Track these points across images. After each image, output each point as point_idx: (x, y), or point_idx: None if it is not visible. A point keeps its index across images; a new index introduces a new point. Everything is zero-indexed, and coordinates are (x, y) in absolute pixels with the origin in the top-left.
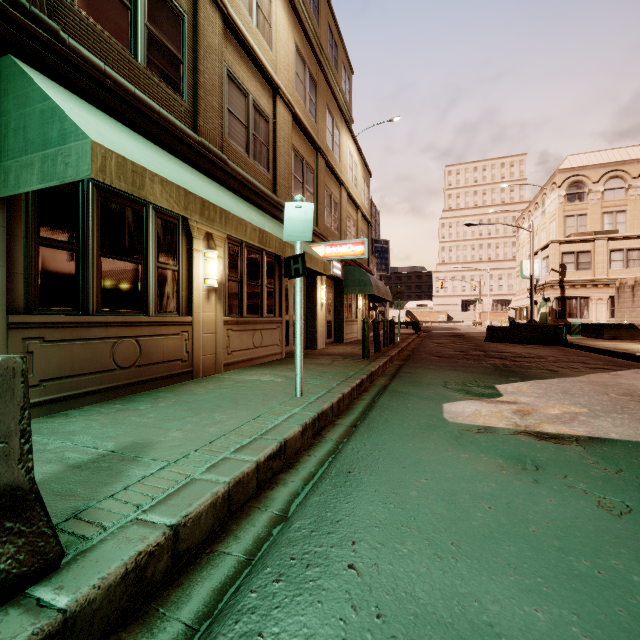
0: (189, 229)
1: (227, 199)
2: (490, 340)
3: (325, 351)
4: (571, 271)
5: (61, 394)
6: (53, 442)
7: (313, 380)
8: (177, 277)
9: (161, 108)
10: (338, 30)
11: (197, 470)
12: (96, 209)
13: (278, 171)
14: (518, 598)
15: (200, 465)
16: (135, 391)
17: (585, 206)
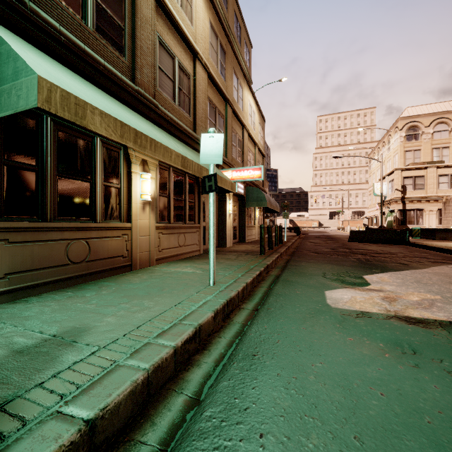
0: (129, 156)
1: (157, 133)
2: (352, 240)
3: (232, 249)
4: (410, 190)
5: (23, 284)
6: (7, 326)
7: (223, 272)
8: (119, 193)
9: (106, 62)
10: (241, 16)
11: (122, 356)
12: (53, 139)
13: (197, 115)
14: None
15: (125, 350)
16: (85, 281)
17: (419, 144)
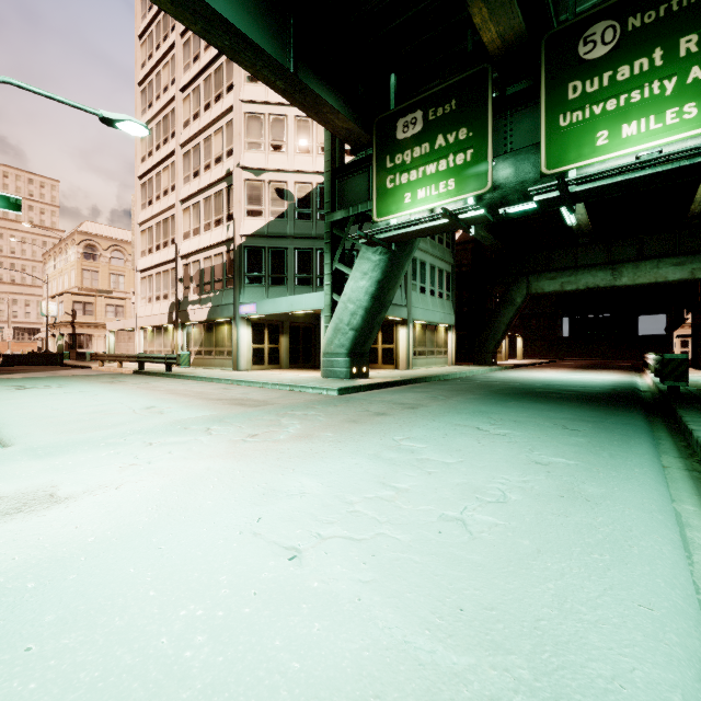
0: None
1: None
2: (6, 365)
3: None
4: (81, 315)
5: None
6: None
7: None
8: None
9: None
10: None
11: None
12: None
13: None
14: None
15: None
16: None
17: (98, 265)
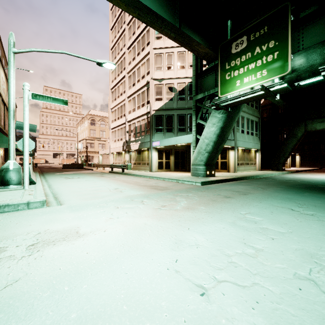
0: None
1: None
2: (64, 168)
3: None
4: (89, 148)
5: None
6: None
7: None
8: None
9: None
10: (5, 55)
11: None
12: None
13: (5, 124)
14: (60, 175)
15: None
16: None
17: (95, 127)
